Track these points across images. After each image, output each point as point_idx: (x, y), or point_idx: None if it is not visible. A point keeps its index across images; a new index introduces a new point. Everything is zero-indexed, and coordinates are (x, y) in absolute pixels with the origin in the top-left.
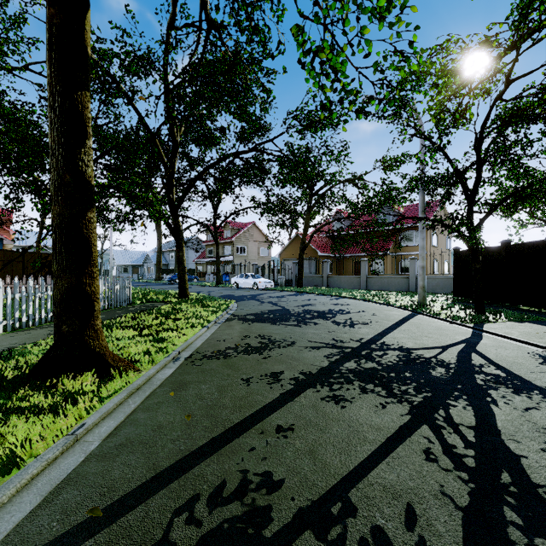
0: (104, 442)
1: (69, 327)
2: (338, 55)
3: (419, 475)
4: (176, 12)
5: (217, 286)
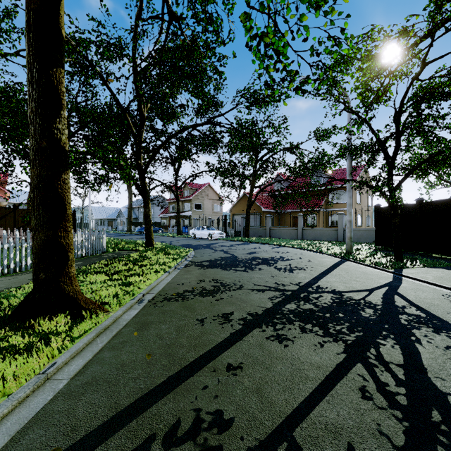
0: (72, 380)
1: (46, 274)
2: (280, 40)
3: (357, 413)
4: (142, 6)
5: (178, 236)
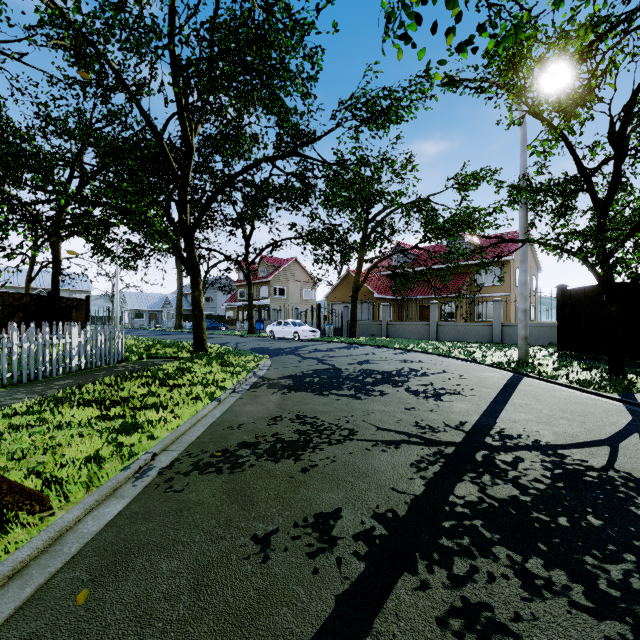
0: None
1: None
2: None
3: None
4: None
5: (250, 335)
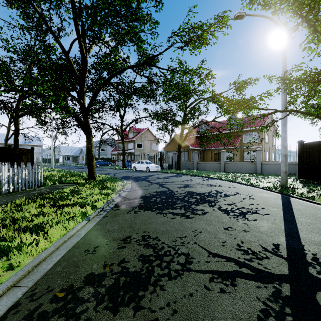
0: None
1: None
2: None
3: None
4: None
5: (123, 169)
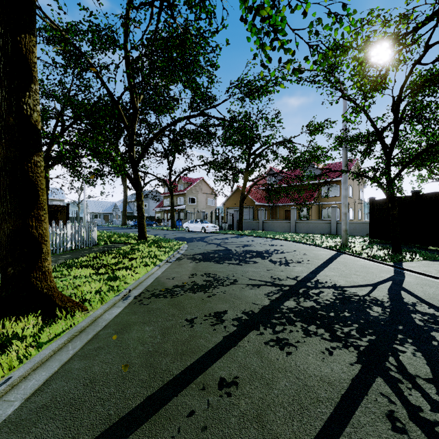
0: (26, 402)
1: (15, 269)
2: (277, 15)
3: None
4: None
5: (172, 230)
